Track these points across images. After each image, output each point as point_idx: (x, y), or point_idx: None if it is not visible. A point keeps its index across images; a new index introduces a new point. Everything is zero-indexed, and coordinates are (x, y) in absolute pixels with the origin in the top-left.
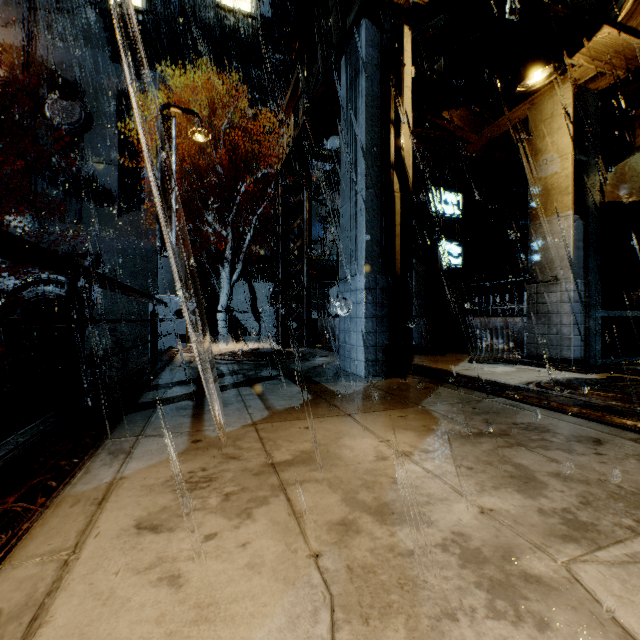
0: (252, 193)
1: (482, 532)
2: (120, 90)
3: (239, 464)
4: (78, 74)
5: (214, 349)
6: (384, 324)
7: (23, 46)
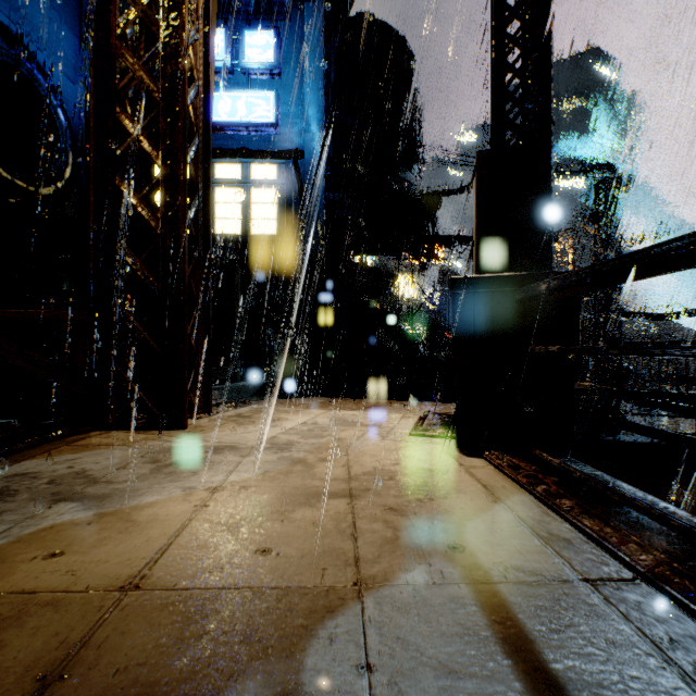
0: None
1: (265, 452)
2: None
3: (385, 500)
4: None
5: None
6: None
7: None
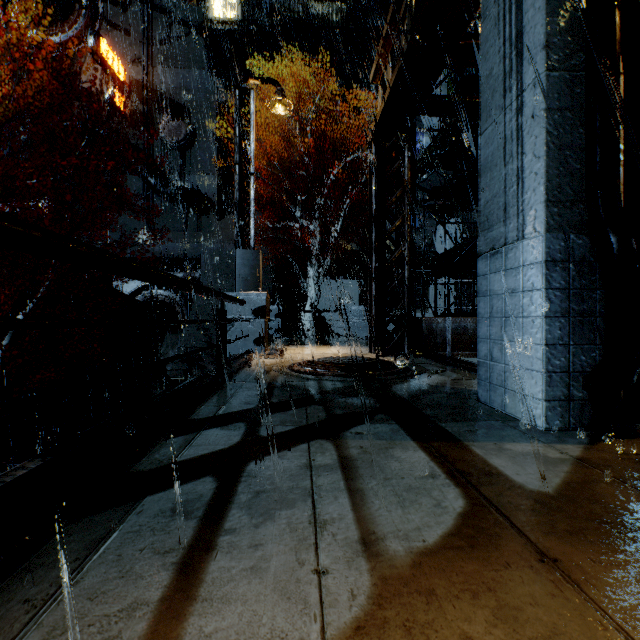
0: (341, 184)
1: None
2: (219, 103)
3: None
4: (185, 95)
5: (295, 354)
6: (585, 329)
7: (143, 79)
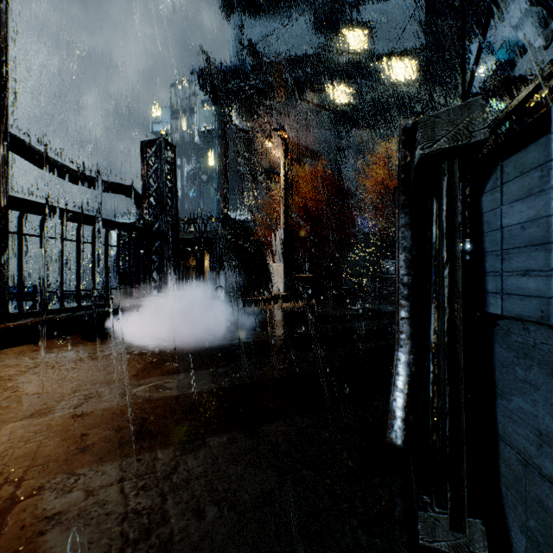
0: None
1: None
2: (337, 147)
3: None
4: (319, 146)
5: None
6: None
7: (297, 141)
